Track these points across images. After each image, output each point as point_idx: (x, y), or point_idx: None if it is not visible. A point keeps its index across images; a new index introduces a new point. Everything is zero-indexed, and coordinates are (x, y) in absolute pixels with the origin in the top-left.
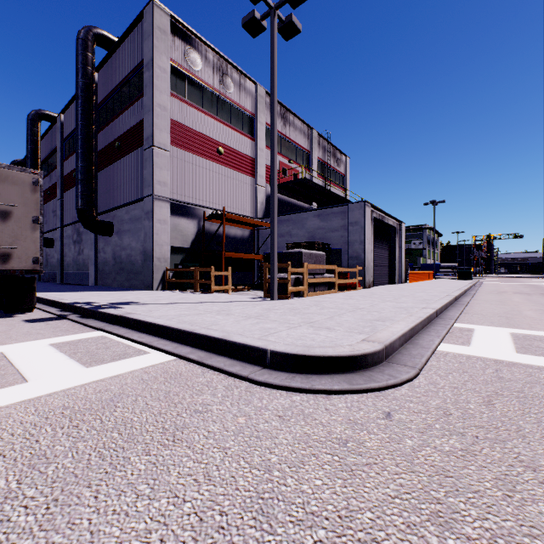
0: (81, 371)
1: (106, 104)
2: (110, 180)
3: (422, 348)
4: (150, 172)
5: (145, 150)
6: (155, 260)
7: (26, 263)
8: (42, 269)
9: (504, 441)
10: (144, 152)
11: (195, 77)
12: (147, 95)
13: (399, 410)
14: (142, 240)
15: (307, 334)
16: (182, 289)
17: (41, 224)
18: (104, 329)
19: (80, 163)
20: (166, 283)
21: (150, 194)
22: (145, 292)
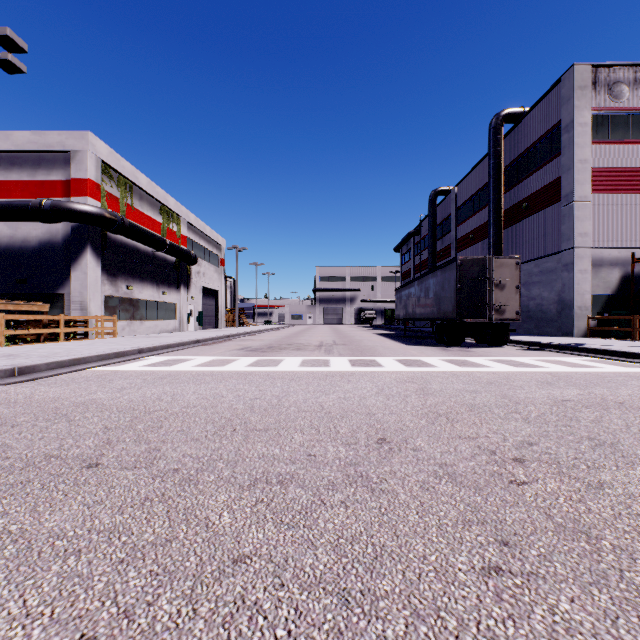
0: (627, 368)
1: (508, 170)
2: (513, 238)
3: None
4: (568, 227)
5: (562, 206)
6: (575, 309)
7: (512, 315)
8: (519, 318)
9: None
10: (561, 209)
11: (619, 111)
12: (565, 156)
13: None
14: (556, 290)
15: None
16: (608, 337)
17: (519, 289)
18: (595, 356)
19: (492, 230)
20: (586, 331)
21: (568, 247)
22: (571, 338)
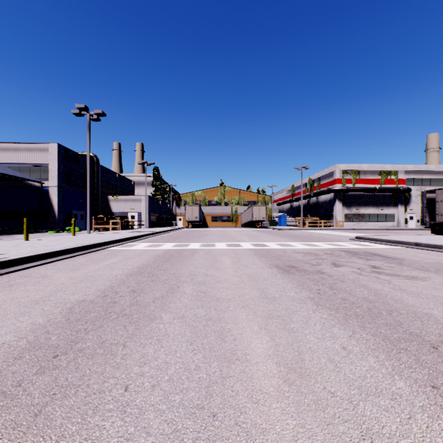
0: None
1: None
2: None
3: (364, 240)
4: None
5: None
6: None
7: None
8: None
9: (333, 239)
10: None
11: None
12: None
13: (343, 239)
14: None
15: (374, 236)
16: None
17: None
18: None
19: None
20: None
21: None
22: None
